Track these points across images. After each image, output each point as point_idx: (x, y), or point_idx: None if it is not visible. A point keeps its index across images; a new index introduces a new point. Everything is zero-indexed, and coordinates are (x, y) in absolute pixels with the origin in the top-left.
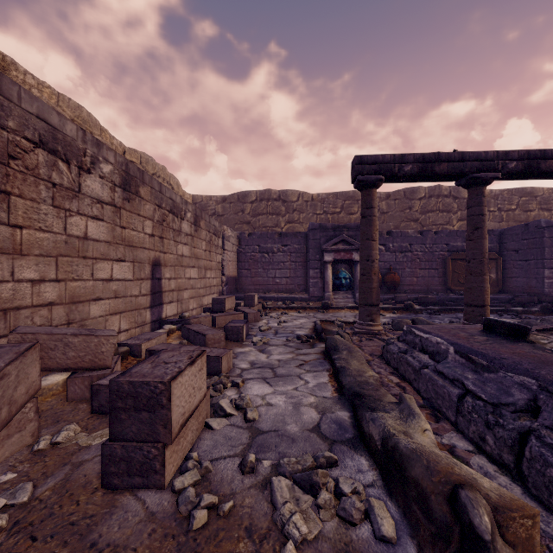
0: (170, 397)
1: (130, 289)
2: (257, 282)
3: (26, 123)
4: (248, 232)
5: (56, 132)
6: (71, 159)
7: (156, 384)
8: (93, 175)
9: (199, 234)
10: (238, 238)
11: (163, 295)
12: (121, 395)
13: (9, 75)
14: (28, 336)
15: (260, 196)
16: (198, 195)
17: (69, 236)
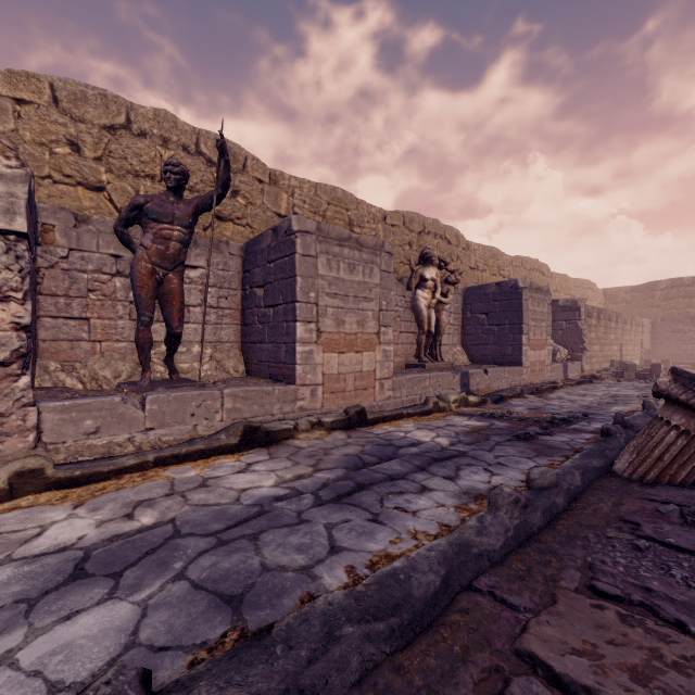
0: (661, 366)
1: (617, 354)
2: (669, 353)
3: (607, 317)
4: (657, 313)
5: (609, 315)
6: (610, 320)
7: (658, 364)
8: (612, 322)
9: (631, 328)
10: (651, 323)
11: (622, 357)
12: (652, 366)
13: (552, 278)
14: (617, 361)
15: (670, 284)
16: (608, 289)
17: (610, 340)
